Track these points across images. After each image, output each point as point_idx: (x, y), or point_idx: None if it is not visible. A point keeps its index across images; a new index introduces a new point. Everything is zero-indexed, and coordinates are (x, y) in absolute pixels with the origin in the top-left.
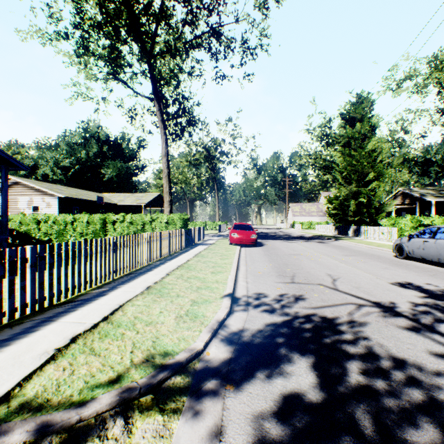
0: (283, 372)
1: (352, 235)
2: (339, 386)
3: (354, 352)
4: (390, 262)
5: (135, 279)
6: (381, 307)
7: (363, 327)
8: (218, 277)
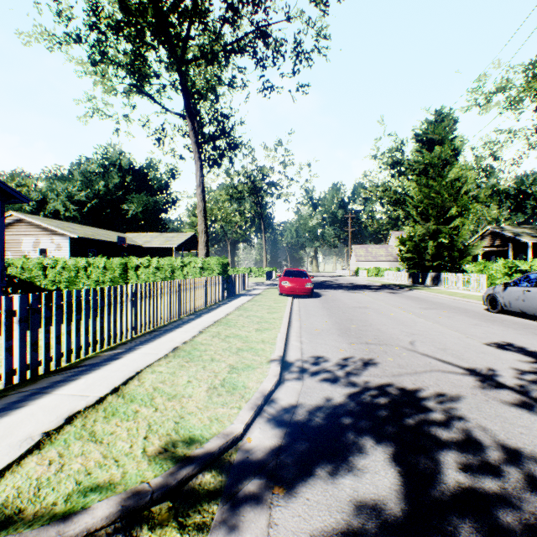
0: (352, 468)
1: (430, 284)
2: (432, 489)
3: (448, 439)
4: (481, 317)
5: (159, 338)
6: (476, 375)
7: (456, 403)
8: (264, 336)
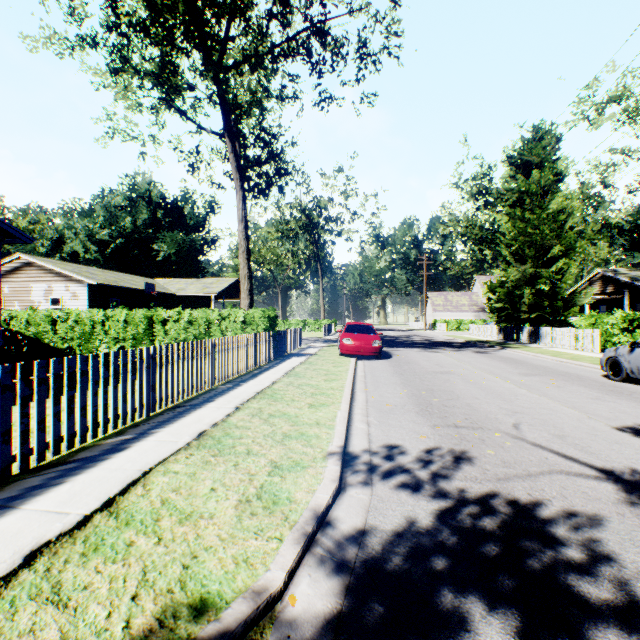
0: None
1: (527, 341)
2: None
3: (600, 603)
4: (602, 387)
5: (183, 417)
6: (617, 481)
7: (598, 531)
8: (319, 415)
